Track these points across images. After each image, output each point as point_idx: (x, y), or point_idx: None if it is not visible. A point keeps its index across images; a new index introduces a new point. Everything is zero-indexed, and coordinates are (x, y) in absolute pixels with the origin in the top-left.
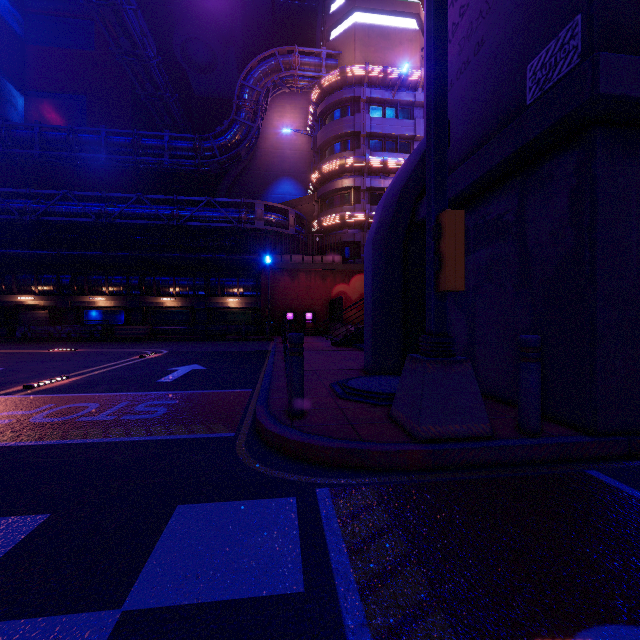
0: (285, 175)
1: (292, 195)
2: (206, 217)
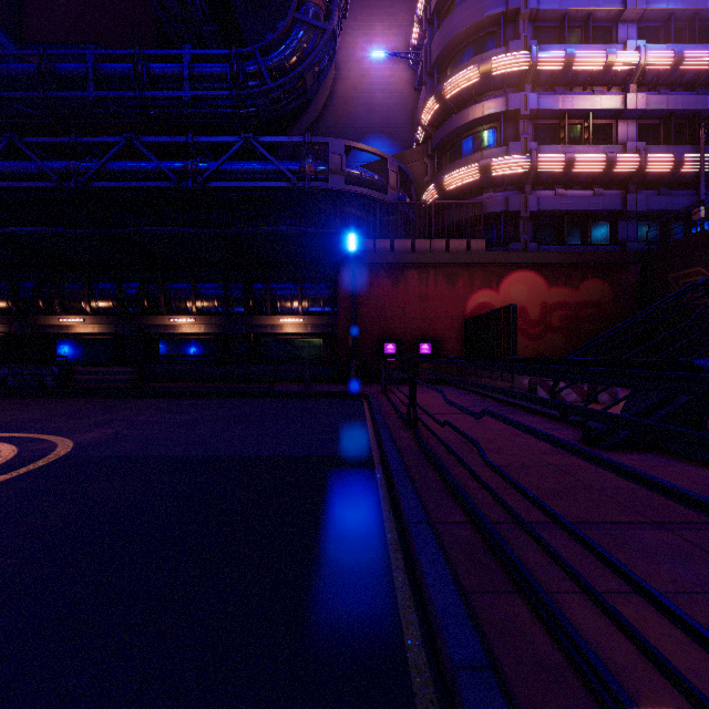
0: (374, 132)
1: None
2: (243, 171)
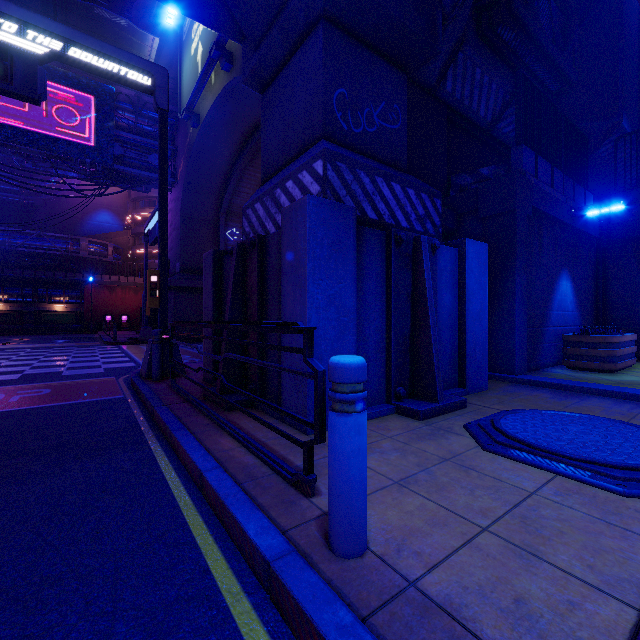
0: (104, 207)
1: (110, 224)
2: (37, 245)
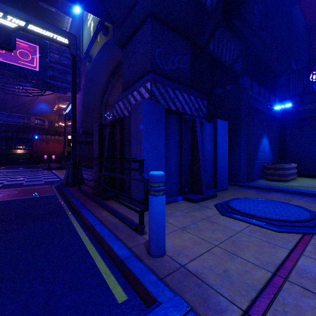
0: (43, 101)
1: (46, 109)
2: (8, 120)
